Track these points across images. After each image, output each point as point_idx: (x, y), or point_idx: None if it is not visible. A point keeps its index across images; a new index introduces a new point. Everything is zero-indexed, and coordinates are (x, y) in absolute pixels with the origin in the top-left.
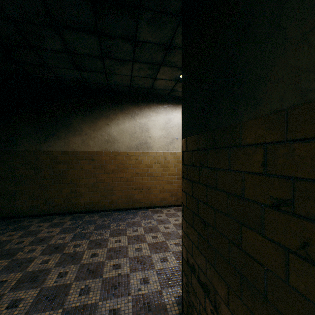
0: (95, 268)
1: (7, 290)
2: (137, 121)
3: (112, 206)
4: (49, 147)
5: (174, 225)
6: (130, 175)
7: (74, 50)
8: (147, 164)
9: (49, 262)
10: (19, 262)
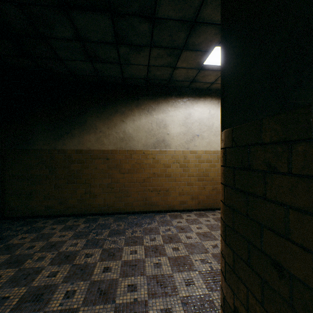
0: (107, 288)
1: (6, 311)
2: (153, 117)
3: (128, 209)
4: (63, 146)
5: (197, 234)
6: (146, 176)
7: (85, 37)
8: (165, 163)
9: (57, 275)
10: (26, 273)
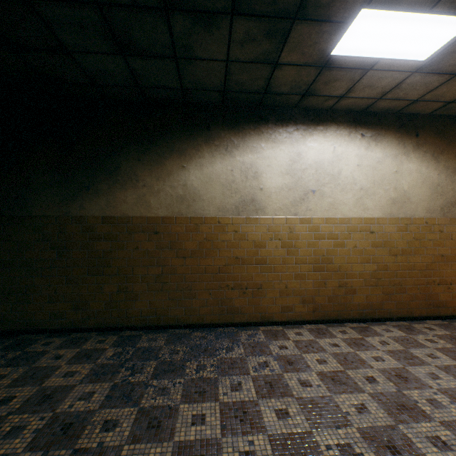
0: None
1: None
2: (236, 160)
3: (191, 320)
4: (81, 210)
5: (321, 376)
6: (223, 262)
7: None
8: (256, 240)
9: None
10: None
